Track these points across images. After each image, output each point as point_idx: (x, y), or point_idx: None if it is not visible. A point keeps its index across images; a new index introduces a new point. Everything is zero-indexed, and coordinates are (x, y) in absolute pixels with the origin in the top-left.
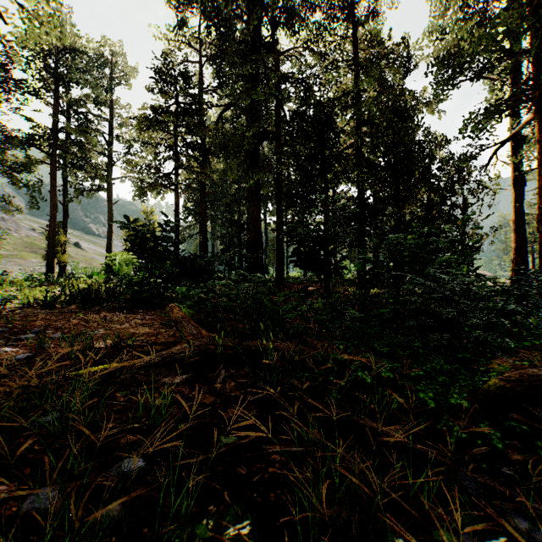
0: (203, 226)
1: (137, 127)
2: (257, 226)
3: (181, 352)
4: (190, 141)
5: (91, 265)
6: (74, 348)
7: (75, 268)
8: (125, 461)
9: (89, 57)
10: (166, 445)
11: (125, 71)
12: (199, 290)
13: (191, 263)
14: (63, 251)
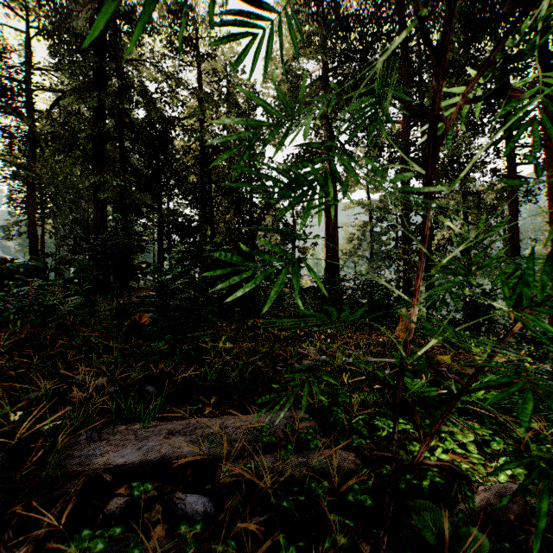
0: (32, 224)
1: None
2: (102, 229)
3: None
4: (9, 126)
5: None
6: None
7: None
8: None
9: None
10: None
11: None
12: None
13: None
14: None
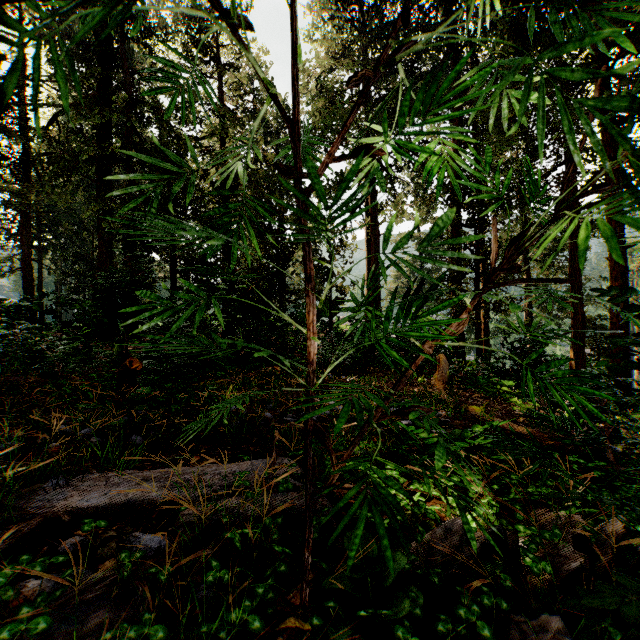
0: (26, 260)
1: None
2: (108, 265)
3: None
4: None
5: None
6: None
7: None
8: None
9: None
10: None
11: None
12: None
13: None
14: None
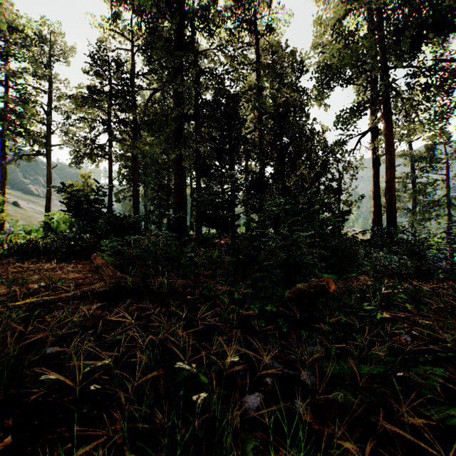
0: (135, 190)
1: (74, 103)
2: (181, 191)
3: (99, 288)
4: (123, 118)
5: (31, 223)
6: (12, 289)
7: (14, 225)
8: (47, 348)
9: (28, 35)
10: (71, 331)
11: (64, 50)
12: (116, 243)
13: (121, 222)
14: (1, 209)
